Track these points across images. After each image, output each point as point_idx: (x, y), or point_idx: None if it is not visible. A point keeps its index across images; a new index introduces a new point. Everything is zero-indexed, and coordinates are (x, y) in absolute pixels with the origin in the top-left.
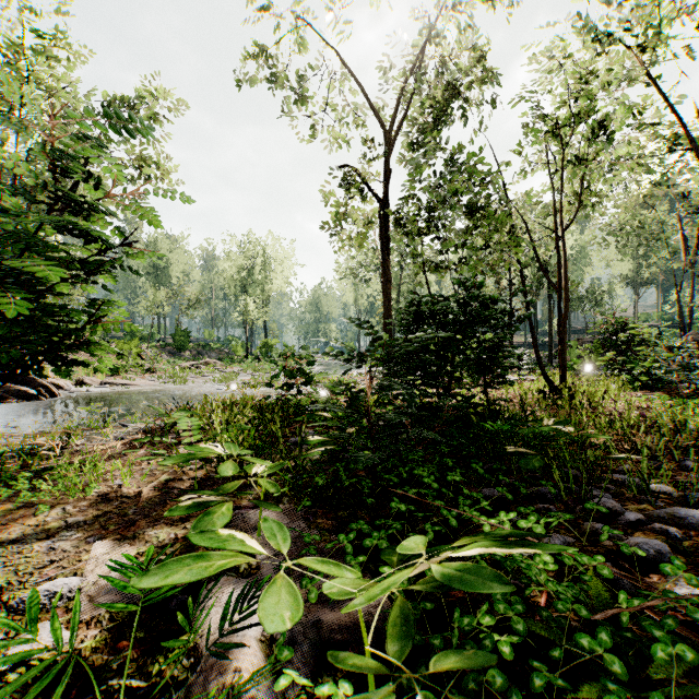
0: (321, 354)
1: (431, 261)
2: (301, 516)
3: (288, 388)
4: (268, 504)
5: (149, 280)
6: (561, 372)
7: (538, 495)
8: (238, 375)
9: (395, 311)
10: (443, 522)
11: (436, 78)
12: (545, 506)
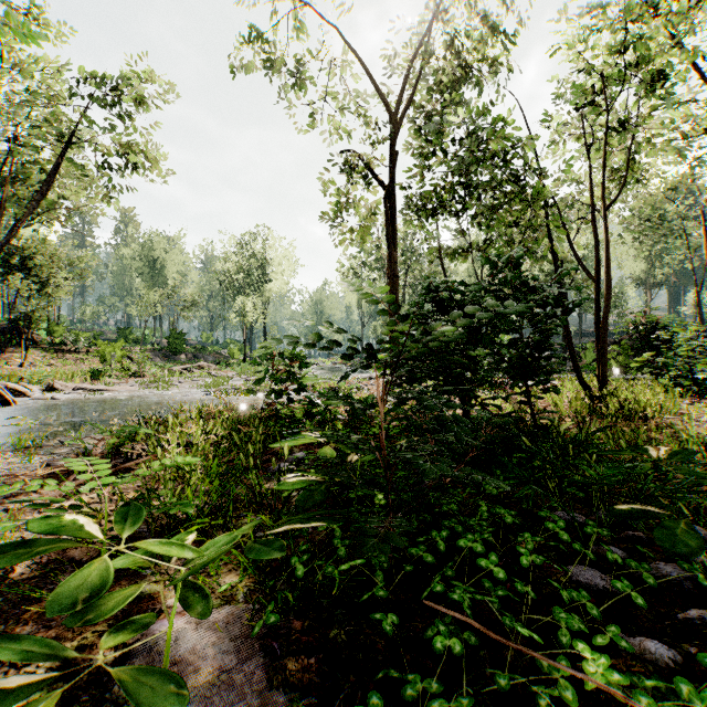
0: (304, 346)
1: (448, 247)
2: (262, 639)
3: (276, 396)
4: (158, 681)
5: (144, 280)
6: (601, 377)
7: (669, 582)
8: (231, 379)
9: (410, 298)
10: (531, 664)
11: (448, 49)
12: (703, 616)
